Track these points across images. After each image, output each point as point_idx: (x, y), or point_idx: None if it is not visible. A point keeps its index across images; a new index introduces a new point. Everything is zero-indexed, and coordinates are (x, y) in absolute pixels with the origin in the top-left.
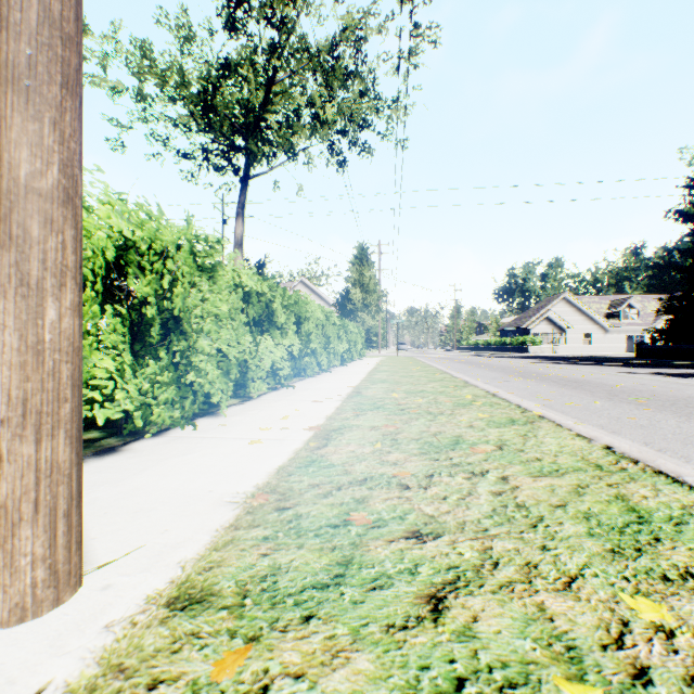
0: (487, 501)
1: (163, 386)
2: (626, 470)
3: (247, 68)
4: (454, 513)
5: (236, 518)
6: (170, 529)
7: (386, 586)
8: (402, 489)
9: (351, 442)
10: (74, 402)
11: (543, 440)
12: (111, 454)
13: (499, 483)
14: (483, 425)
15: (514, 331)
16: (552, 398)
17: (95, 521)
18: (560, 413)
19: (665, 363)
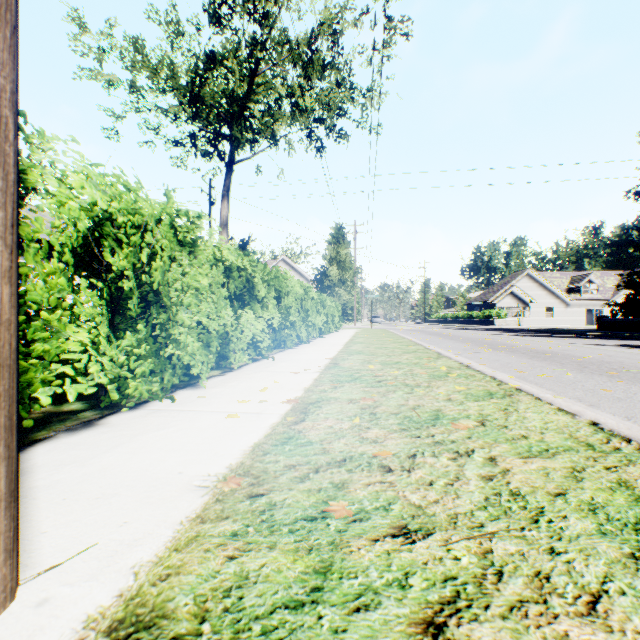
0: (478, 488)
1: (143, 358)
2: (620, 450)
3: (232, 60)
4: (444, 503)
5: (204, 508)
6: (130, 521)
7: (372, 605)
8: (384, 472)
9: (329, 417)
10: (1, 385)
11: (525, 415)
12: (85, 429)
13: (487, 465)
14: (461, 398)
15: (480, 305)
16: (524, 369)
17: (51, 509)
18: (534, 385)
19: (626, 335)
